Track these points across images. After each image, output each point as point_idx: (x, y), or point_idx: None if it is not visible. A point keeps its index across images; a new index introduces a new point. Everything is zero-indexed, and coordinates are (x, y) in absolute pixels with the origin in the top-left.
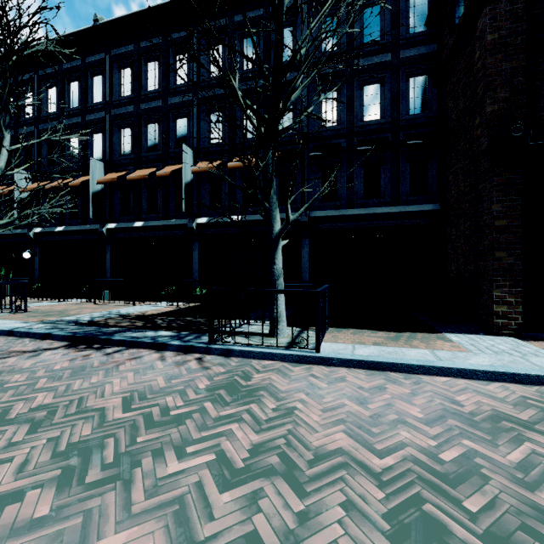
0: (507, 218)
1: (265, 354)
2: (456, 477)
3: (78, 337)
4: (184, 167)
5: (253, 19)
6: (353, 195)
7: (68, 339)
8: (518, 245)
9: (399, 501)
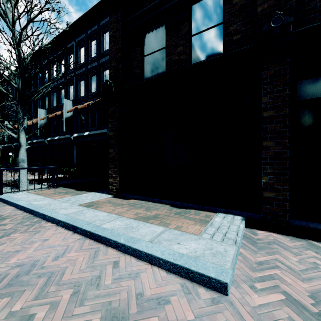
0: (113, 131)
1: None
2: None
3: None
4: (65, 110)
5: (94, 31)
6: None
7: None
8: (116, 145)
9: None
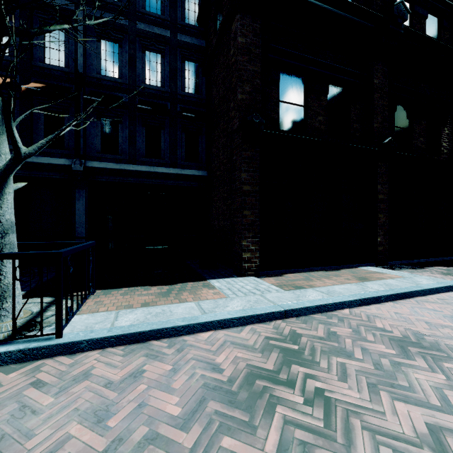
0: (250, 185)
1: None
2: None
3: None
4: None
5: None
6: (135, 151)
7: None
8: (257, 206)
9: None
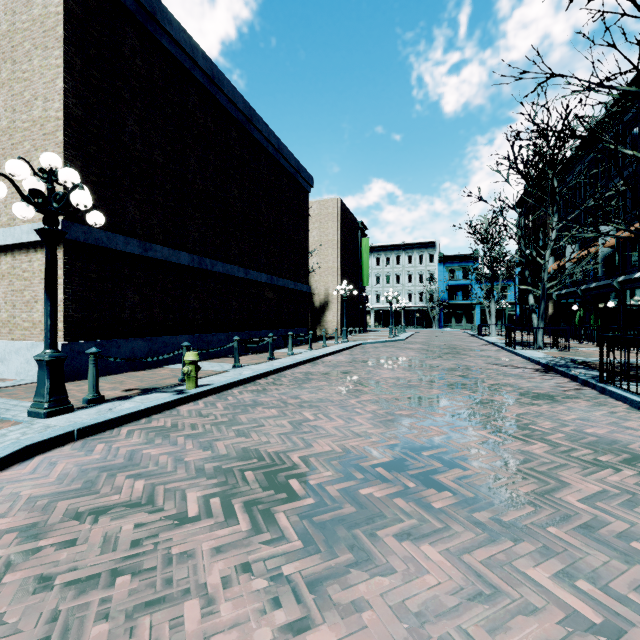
0: None
1: (621, 396)
2: (514, 425)
3: (547, 366)
4: None
5: None
6: None
7: (544, 366)
8: None
9: (483, 414)
